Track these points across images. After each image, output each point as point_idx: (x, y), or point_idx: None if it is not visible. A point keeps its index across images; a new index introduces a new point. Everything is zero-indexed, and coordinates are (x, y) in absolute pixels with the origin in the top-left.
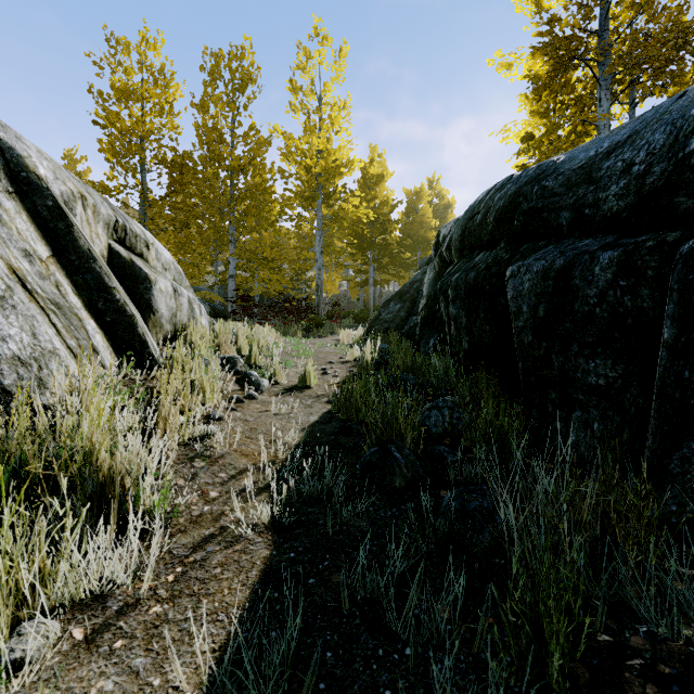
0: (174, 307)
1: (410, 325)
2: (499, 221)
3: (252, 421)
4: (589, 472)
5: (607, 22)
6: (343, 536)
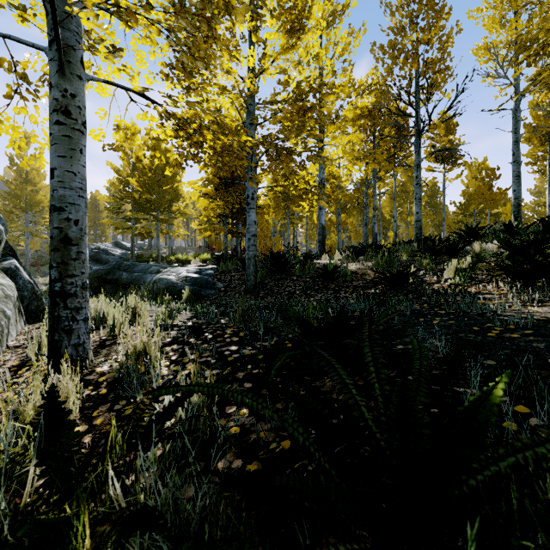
0: None
1: None
2: None
3: None
4: None
5: None
6: None
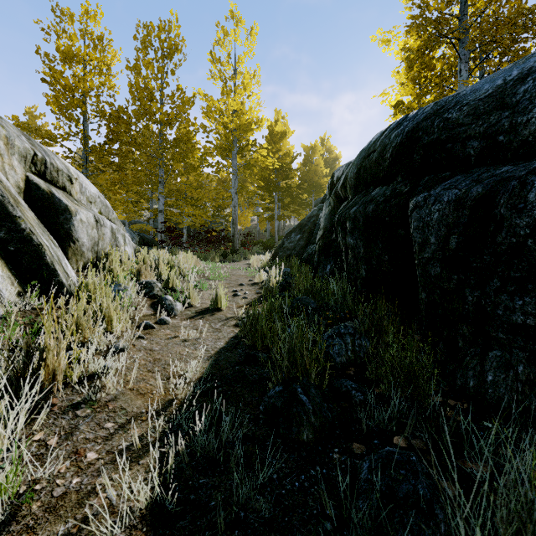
0: (95, 236)
1: (308, 253)
2: (396, 157)
3: (157, 350)
4: (509, 416)
5: (466, 8)
6: (238, 531)
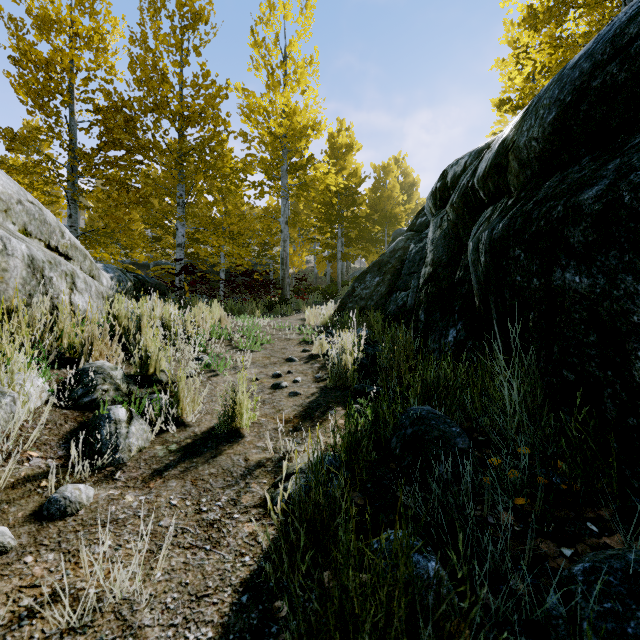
0: None
1: (397, 304)
2: None
3: None
4: None
5: None
6: None
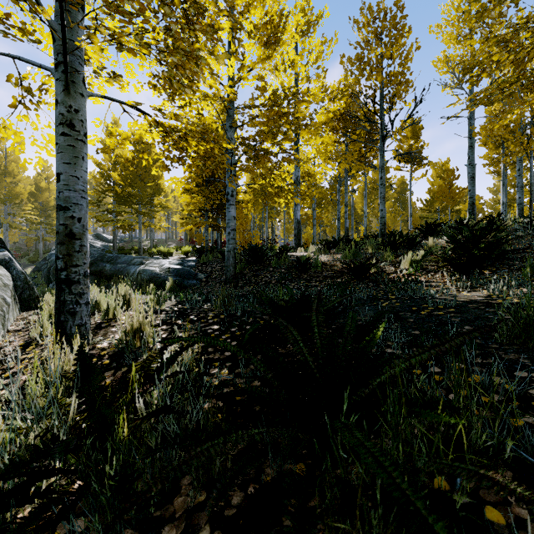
0: None
1: None
2: (47, 261)
3: None
4: None
5: None
6: None
